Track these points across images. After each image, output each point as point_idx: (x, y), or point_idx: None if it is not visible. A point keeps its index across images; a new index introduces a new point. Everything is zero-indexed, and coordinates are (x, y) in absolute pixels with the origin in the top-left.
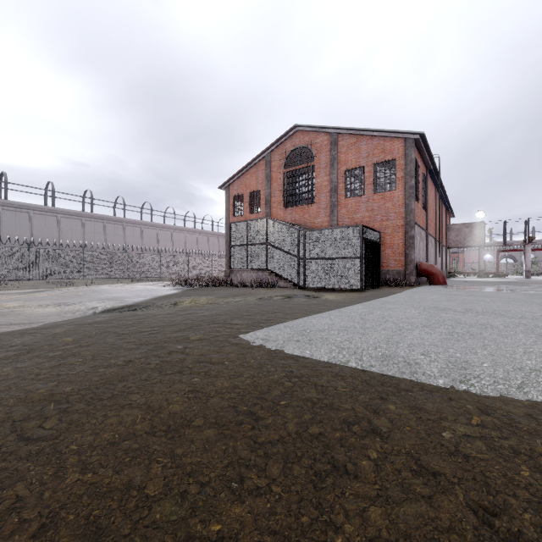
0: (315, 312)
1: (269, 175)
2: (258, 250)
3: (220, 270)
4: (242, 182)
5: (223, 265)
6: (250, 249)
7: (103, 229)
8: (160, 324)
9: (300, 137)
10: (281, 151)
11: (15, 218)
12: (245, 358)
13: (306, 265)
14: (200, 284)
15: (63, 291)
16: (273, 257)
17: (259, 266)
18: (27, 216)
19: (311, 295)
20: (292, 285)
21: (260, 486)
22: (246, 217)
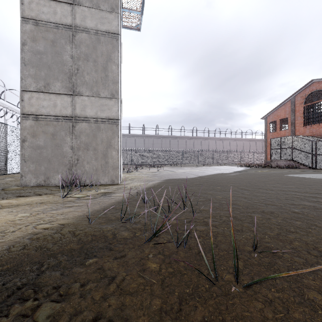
0: (313, 174)
1: (293, 109)
2: (287, 151)
3: (258, 160)
4: (275, 114)
5: (260, 157)
6: (282, 150)
7: (200, 142)
8: (260, 173)
9: (316, 85)
10: (302, 94)
11: (174, 141)
12: (288, 176)
13: (317, 158)
14: (256, 166)
15: (205, 167)
16: (296, 154)
17: (287, 158)
18: (177, 140)
19: (316, 171)
20: (308, 168)
21: (293, 180)
22: (278, 132)
